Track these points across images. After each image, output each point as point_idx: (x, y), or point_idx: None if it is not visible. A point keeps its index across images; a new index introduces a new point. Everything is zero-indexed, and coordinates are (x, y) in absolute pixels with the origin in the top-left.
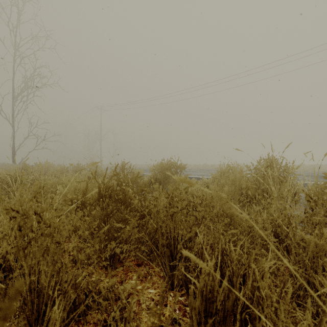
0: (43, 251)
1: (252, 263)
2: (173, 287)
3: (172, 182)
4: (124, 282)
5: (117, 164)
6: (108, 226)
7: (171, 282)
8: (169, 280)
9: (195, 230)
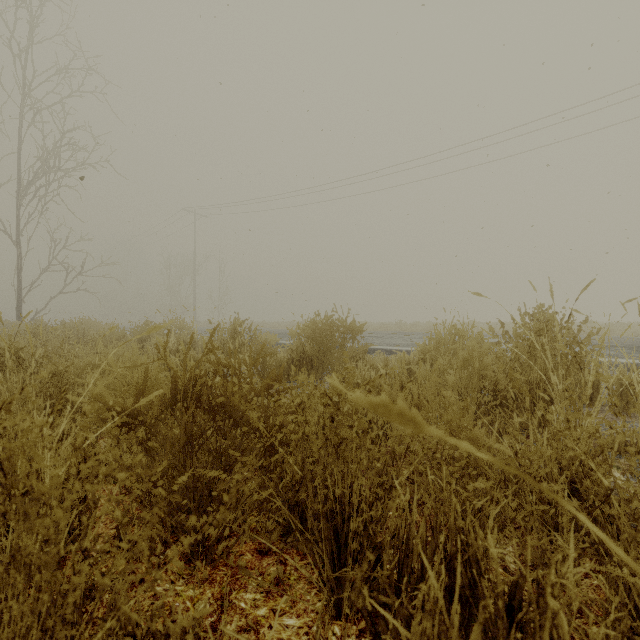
0: (6, 559)
1: (550, 598)
2: (340, 612)
3: (336, 360)
4: (229, 597)
5: (214, 328)
6: (189, 473)
7: (335, 600)
8: (332, 596)
9: (390, 481)
